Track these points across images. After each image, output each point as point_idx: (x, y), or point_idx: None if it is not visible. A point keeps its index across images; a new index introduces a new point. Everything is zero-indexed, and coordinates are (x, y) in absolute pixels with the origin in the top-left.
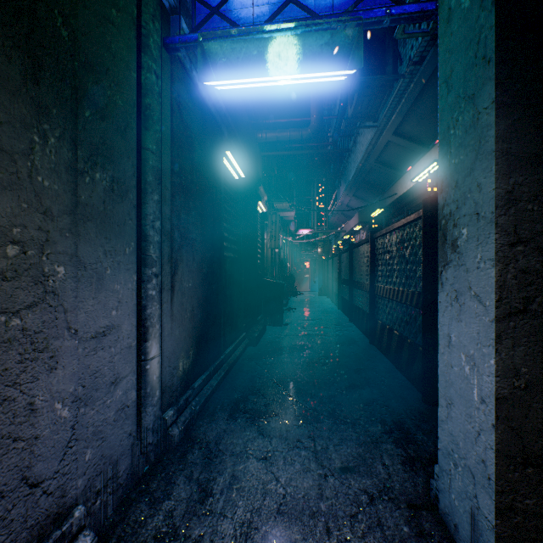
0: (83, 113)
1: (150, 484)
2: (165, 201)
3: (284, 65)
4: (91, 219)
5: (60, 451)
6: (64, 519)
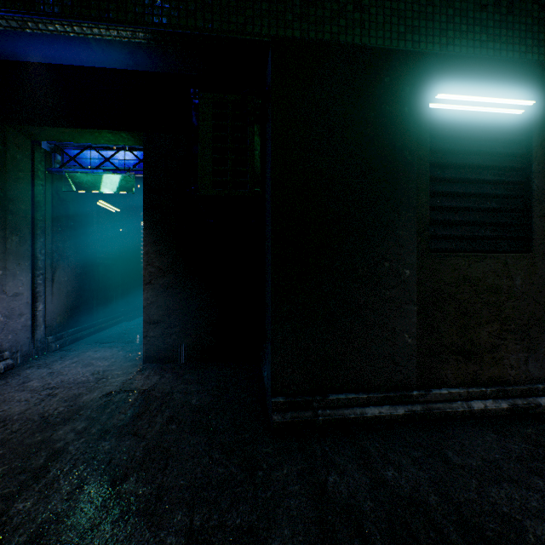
0: (9, 218)
1: (38, 359)
2: (48, 240)
3: (106, 185)
4: (11, 254)
5: (1, 331)
6: (2, 353)
